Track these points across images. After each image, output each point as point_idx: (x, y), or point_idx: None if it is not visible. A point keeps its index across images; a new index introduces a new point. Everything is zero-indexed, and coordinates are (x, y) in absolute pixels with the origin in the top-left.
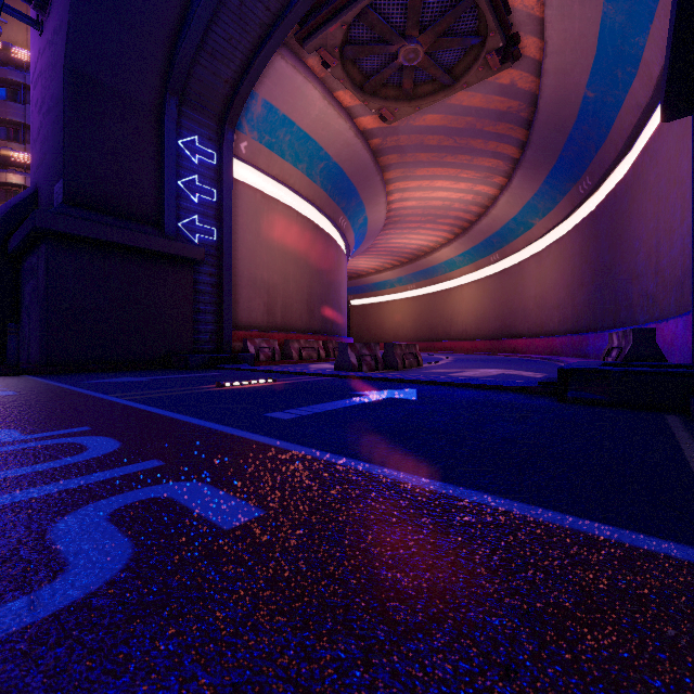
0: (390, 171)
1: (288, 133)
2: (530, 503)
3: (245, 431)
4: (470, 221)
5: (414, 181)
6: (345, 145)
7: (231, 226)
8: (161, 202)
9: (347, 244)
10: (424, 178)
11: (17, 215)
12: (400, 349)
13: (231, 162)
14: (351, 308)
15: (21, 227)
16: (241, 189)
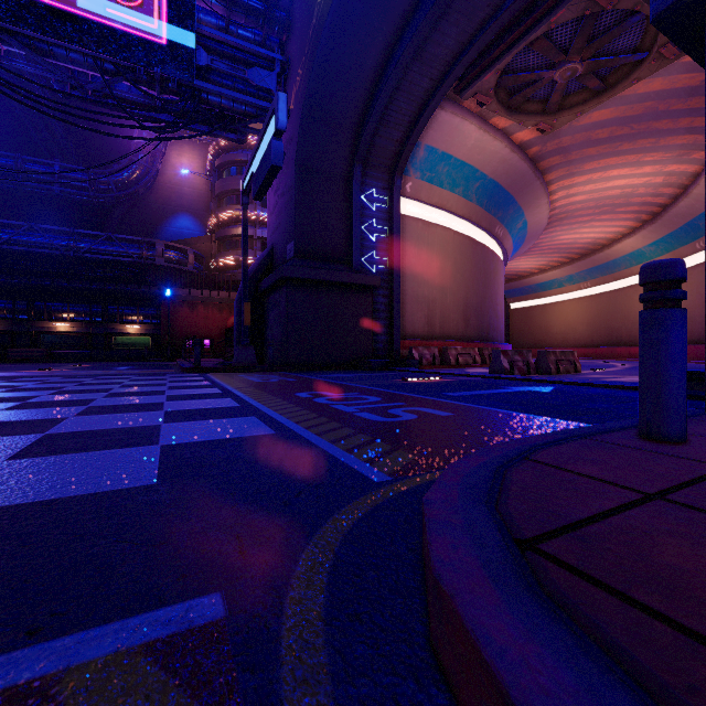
0: (552, 172)
1: (446, 166)
2: (568, 420)
3: (435, 398)
4: (662, 205)
5: (582, 176)
6: (501, 162)
7: (399, 255)
8: (350, 245)
9: (504, 250)
10: (594, 171)
11: (263, 266)
12: (554, 356)
13: (399, 203)
14: (511, 312)
15: (270, 275)
16: (406, 221)
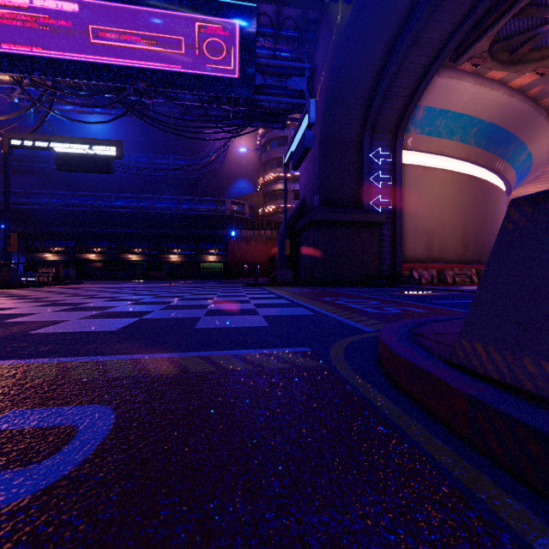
0: None
1: (444, 119)
2: None
3: (420, 303)
4: None
5: None
6: (498, 107)
7: (401, 196)
8: (360, 193)
9: (506, 182)
10: None
11: (297, 212)
12: None
13: (401, 155)
14: None
15: (302, 219)
16: (407, 169)
